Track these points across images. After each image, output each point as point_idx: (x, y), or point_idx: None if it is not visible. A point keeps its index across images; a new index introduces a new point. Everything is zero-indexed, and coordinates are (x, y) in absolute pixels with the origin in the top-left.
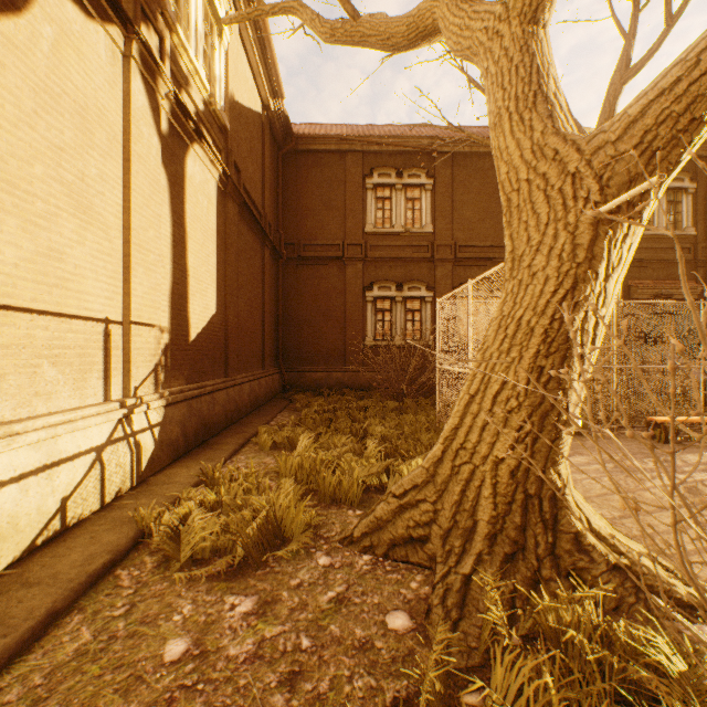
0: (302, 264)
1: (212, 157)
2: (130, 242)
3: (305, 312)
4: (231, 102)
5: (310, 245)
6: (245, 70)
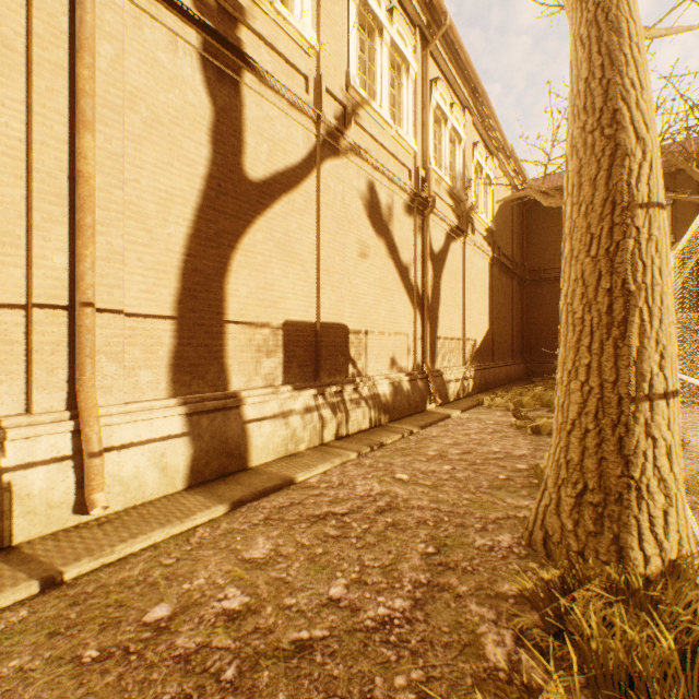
0: (541, 284)
1: (487, 253)
2: (464, 309)
3: (544, 319)
4: (495, 213)
5: (549, 269)
6: (501, 181)
